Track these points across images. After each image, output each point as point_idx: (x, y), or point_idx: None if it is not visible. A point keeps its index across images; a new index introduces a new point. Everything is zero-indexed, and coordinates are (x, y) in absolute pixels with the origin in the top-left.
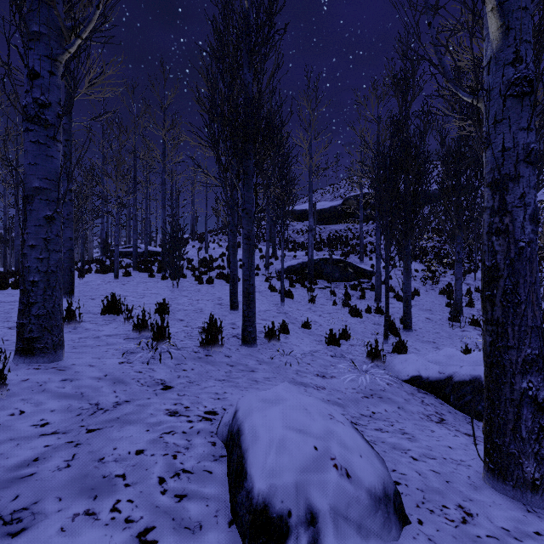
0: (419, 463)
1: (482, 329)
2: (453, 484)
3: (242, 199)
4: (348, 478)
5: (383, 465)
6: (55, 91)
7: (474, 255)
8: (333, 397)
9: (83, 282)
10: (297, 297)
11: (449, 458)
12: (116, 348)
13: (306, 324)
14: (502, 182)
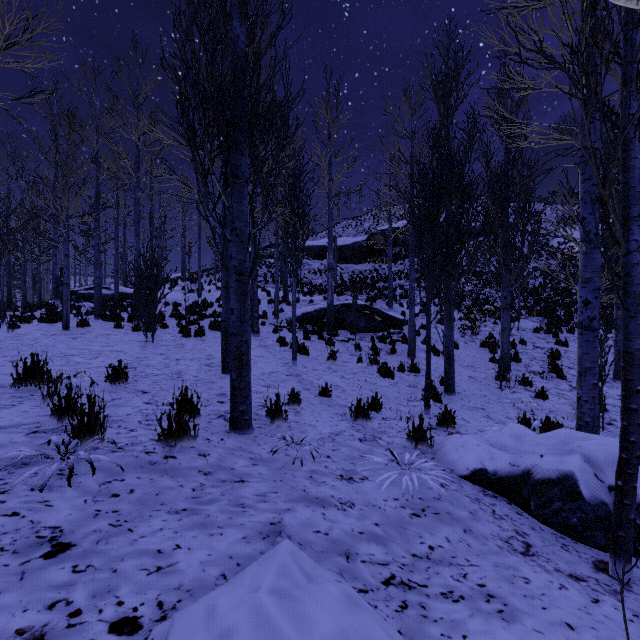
0: None
1: (535, 390)
2: None
3: (230, 214)
4: None
5: None
6: None
7: (516, 301)
8: (368, 522)
9: (13, 335)
10: (313, 352)
11: None
12: None
13: (325, 390)
14: None
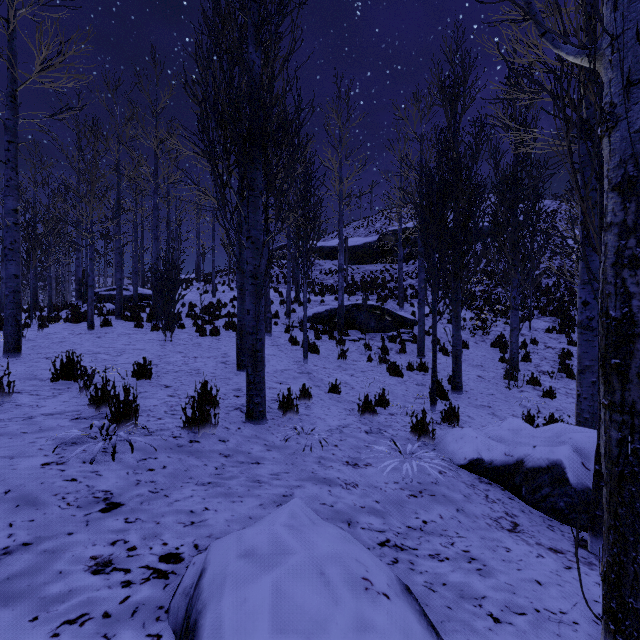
0: (504, 630)
1: (543, 389)
2: None
3: (246, 223)
4: None
5: None
6: None
7: (528, 301)
8: (369, 500)
9: (43, 334)
10: (324, 351)
11: (543, 609)
12: (50, 435)
13: (334, 387)
14: None
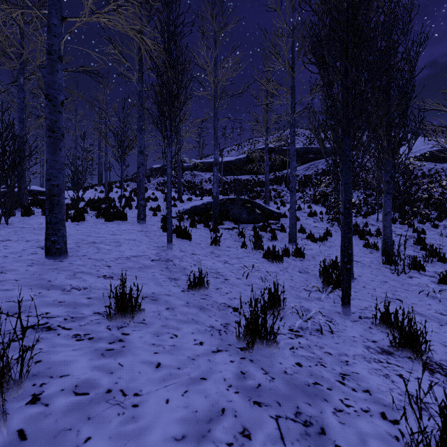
0: None
1: (439, 274)
2: None
3: None
4: None
5: None
6: None
7: (368, 199)
8: None
9: None
10: (196, 237)
11: None
12: None
13: (197, 281)
14: None
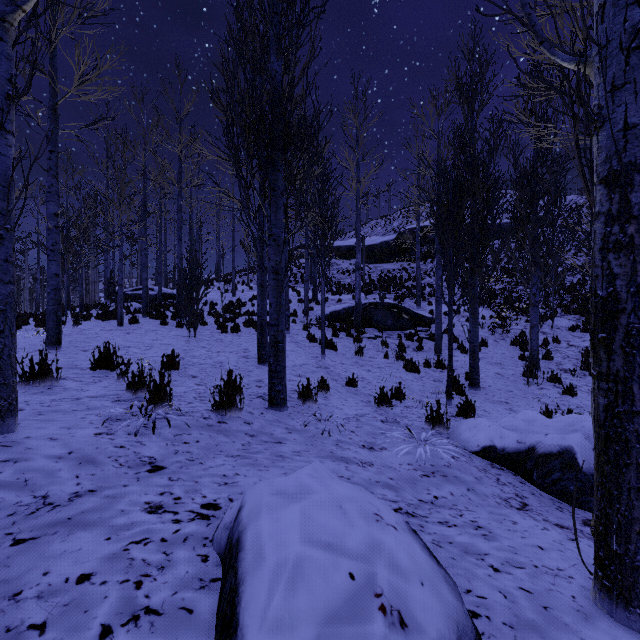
0: (502, 577)
1: (563, 386)
2: (554, 612)
3: (268, 222)
4: (402, 628)
5: (456, 594)
6: (3, 63)
7: (551, 299)
8: (383, 476)
9: (78, 330)
10: (341, 348)
11: (541, 566)
12: (97, 413)
13: (351, 381)
14: (624, 174)
